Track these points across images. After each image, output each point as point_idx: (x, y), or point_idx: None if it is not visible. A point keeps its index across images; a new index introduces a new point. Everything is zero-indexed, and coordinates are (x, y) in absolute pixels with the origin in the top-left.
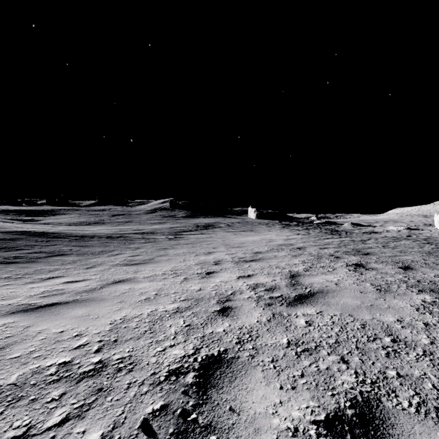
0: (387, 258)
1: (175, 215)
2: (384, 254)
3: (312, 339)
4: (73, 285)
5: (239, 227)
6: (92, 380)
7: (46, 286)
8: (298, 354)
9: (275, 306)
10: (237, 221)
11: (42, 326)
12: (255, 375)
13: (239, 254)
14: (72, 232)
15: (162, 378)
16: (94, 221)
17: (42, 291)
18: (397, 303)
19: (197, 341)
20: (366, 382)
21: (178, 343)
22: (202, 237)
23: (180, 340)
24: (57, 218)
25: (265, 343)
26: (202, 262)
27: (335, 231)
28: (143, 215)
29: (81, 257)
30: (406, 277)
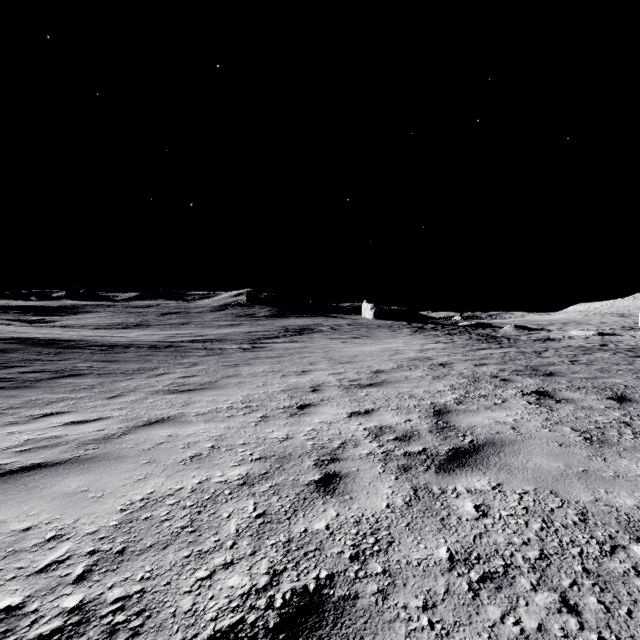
0: (585, 381)
1: (255, 314)
2: (577, 375)
3: (494, 548)
4: (79, 429)
5: (349, 331)
6: None
7: (34, 430)
8: (475, 589)
9: (416, 472)
10: (346, 323)
11: None
12: None
13: (349, 375)
14: (98, 339)
15: None
16: (134, 323)
17: (24, 439)
18: (629, 467)
19: (277, 553)
20: None
21: (240, 558)
22: (293, 347)
23: (243, 551)
24: (80, 318)
25: (406, 560)
26: (291, 387)
27: (492, 337)
28: (206, 313)
29: (104, 379)
30: (626, 415)
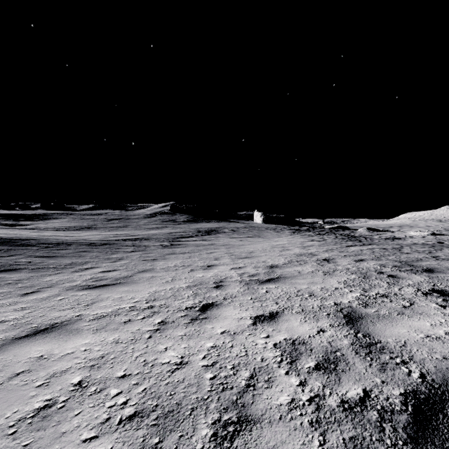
0: None
1: (176, 220)
2: None
3: None
4: None
5: (245, 232)
6: None
7: None
8: None
9: None
10: (242, 226)
11: None
12: None
13: (248, 269)
14: (51, 238)
15: None
16: (86, 226)
17: None
18: None
19: None
20: None
21: None
22: (202, 244)
23: None
24: (47, 222)
25: None
26: (197, 283)
27: (353, 237)
28: (141, 219)
29: (34, 274)
30: None
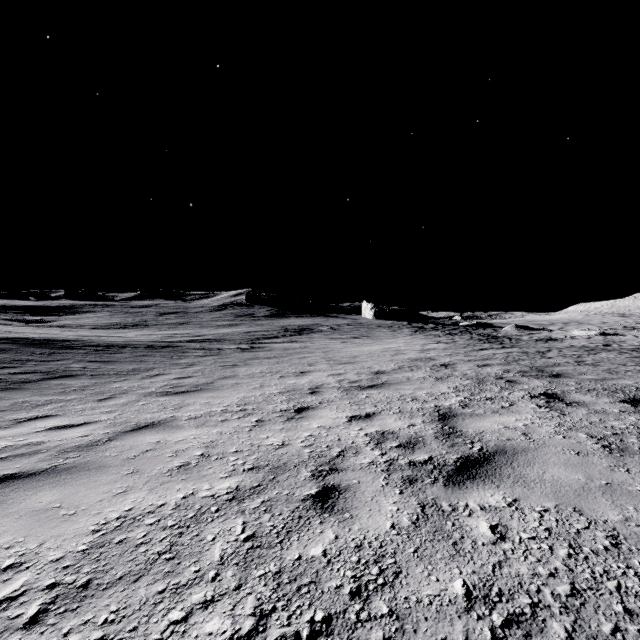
0: (594, 383)
1: (254, 314)
2: (585, 376)
3: (518, 581)
4: (63, 434)
5: (349, 331)
6: None
7: (15, 436)
8: (499, 638)
9: (422, 484)
10: (346, 323)
11: None
12: None
13: (349, 376)
14: (94, 339)
15: None
16: (132, 323)
17: (1, 446)
18: None
19: (266, 587)
20: None
21: (222, 593)
22: (292, 347)
23: (227, 584)
24: (78, 318)
25: (415, 597)
26: (289, 389)
27: (494, 337)
28: (206, 313)
29: (97, 380)
30: None
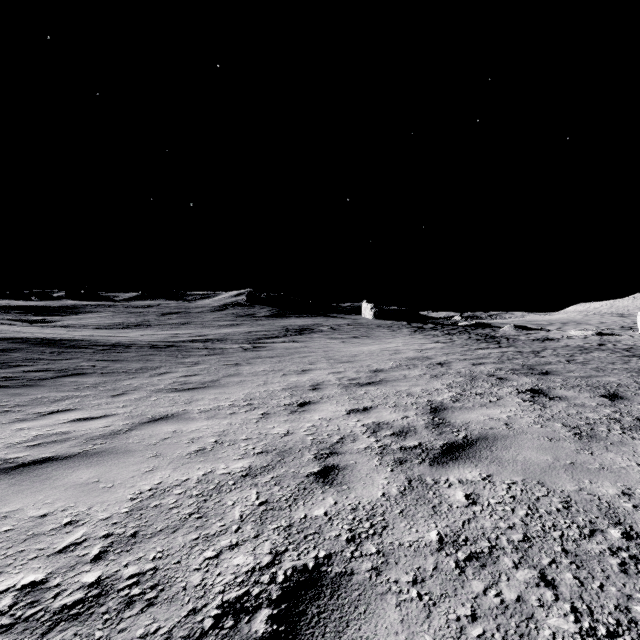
0: (579, 380)
1: (255, 314)
2: (572, 374)
3: (481, 532)
4: (86, 425)
5: (349, 331)
6: (75, 627)
7: (42, 426)
8: (461, 567)
9: (411, 464)
10: (346, 323)
11: (13, 503)
12: (384, 616)
13: (349, 374)
14: (99, 338)
15: (207, 624)
16: (134, 323)
17: (33, 435)
18: (614, 460)
19: (279, 536)
20: (598, 633)
21: (244, 540)
22: (293, 347)
23: (247, 534)
24: (81, 318)
25: (398, 542)
26: (292, 386)
27: (491, 337)
28: (207, 313)
29: (107, 378)
30: (616, 412)
